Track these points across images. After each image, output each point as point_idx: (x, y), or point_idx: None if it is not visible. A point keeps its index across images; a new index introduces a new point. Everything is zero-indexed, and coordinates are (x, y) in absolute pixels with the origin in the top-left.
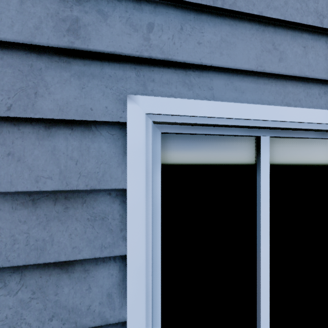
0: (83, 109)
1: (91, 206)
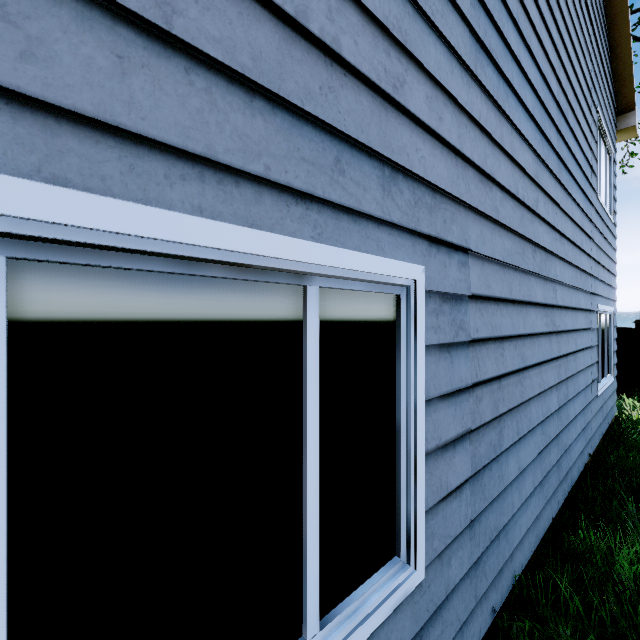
0: None
1: None
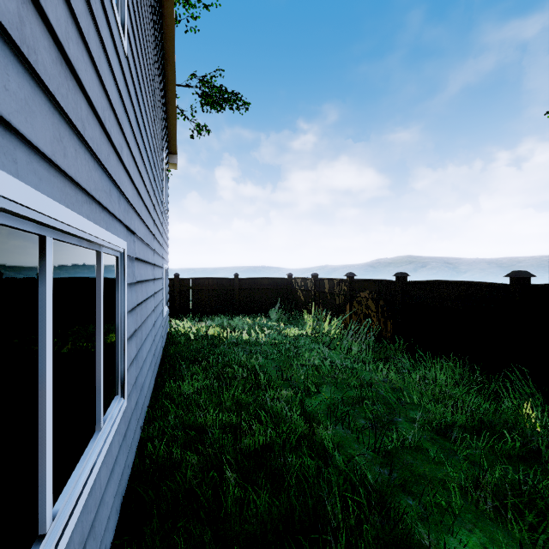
0: None
1: None
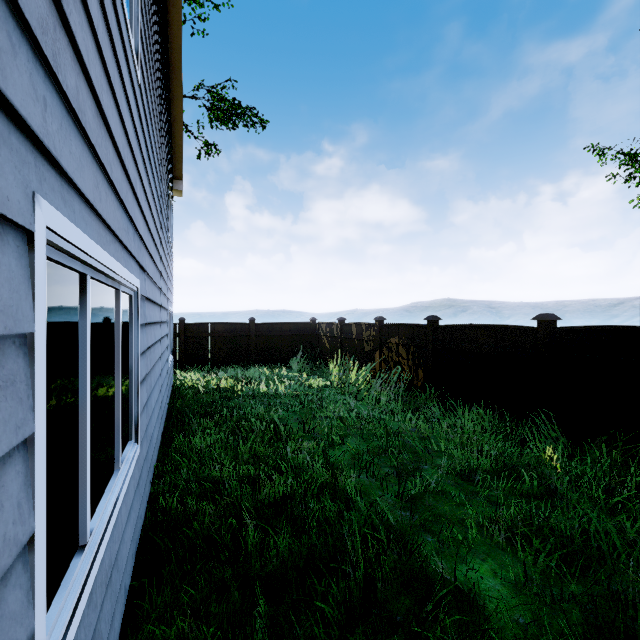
0: (1, 195)
1: (1, 364)
